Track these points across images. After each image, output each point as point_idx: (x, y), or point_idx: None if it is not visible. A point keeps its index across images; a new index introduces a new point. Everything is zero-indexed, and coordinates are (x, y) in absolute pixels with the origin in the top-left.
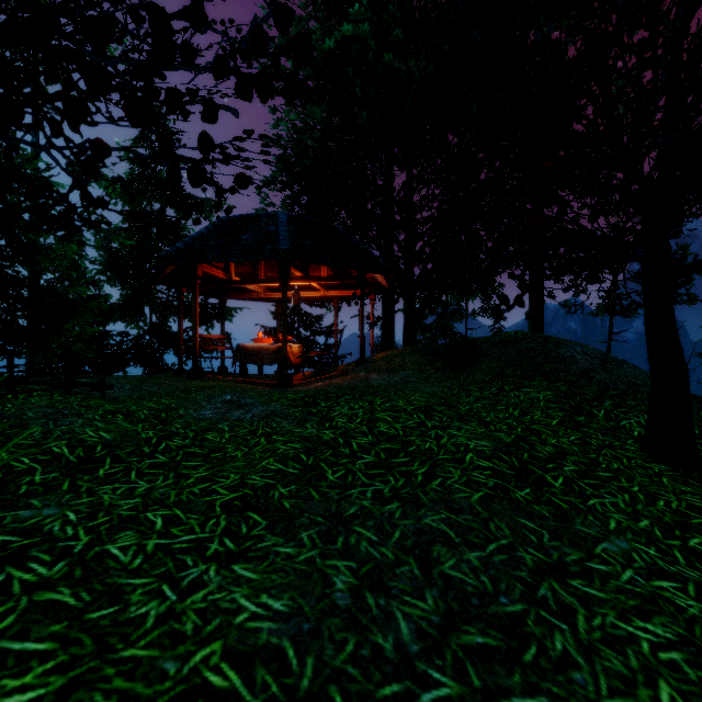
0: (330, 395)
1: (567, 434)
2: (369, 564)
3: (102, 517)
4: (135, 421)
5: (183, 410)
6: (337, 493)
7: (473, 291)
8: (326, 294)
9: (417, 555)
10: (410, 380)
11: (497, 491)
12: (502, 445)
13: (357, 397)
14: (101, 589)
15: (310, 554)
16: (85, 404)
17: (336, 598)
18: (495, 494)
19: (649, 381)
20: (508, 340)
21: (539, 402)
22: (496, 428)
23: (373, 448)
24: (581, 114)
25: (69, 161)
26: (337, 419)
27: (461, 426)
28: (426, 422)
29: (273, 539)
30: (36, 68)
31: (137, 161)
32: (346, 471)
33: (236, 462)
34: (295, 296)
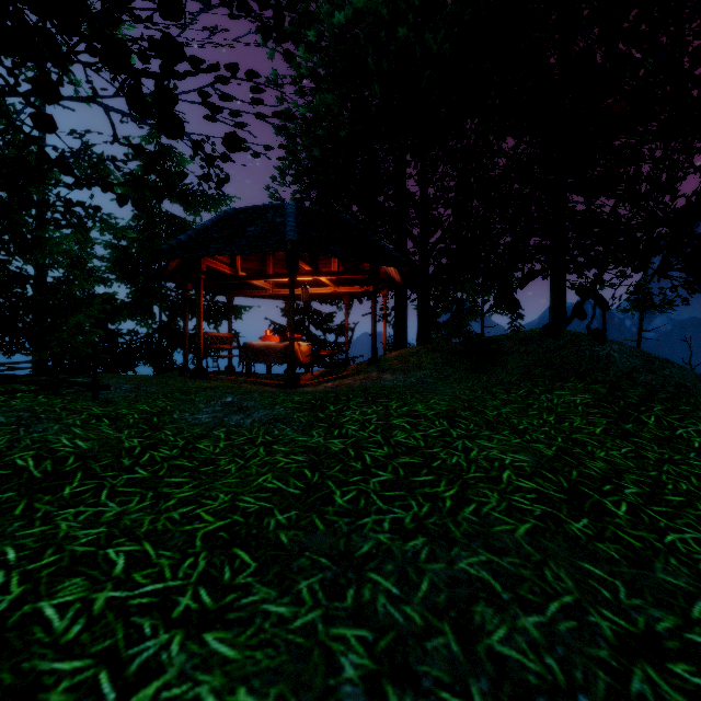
0: (340, 397)
1: (617, 446)
2: (389, 633)
3: (49, 555)
4: (121, 427)
5: (178, 414)
6: (346, 522)
7: (489, 287)
8: (336, 290)
9: (453, 619)
10: (427, 380)
11: (547, 523)
12: (544, 460)
13: (369, 400)
14: (9, 682)
15: (310, 617)
16: (69, 406)
17: (343, 695)
18: (545, 526)
19: (700, 382)
20: (534, 337)
21: (576, 406)
22: (532, 438)
23: (390, 462)
24: (637, 66)
25: (76, 157)
26: (347, 426)
27: (491, 435)
28: (450, 431)
29: (263, 590)
30: (7, 27)
31: (146, 158)
32: (357, 492)
33: (228, 478)
34: (304, 292)
